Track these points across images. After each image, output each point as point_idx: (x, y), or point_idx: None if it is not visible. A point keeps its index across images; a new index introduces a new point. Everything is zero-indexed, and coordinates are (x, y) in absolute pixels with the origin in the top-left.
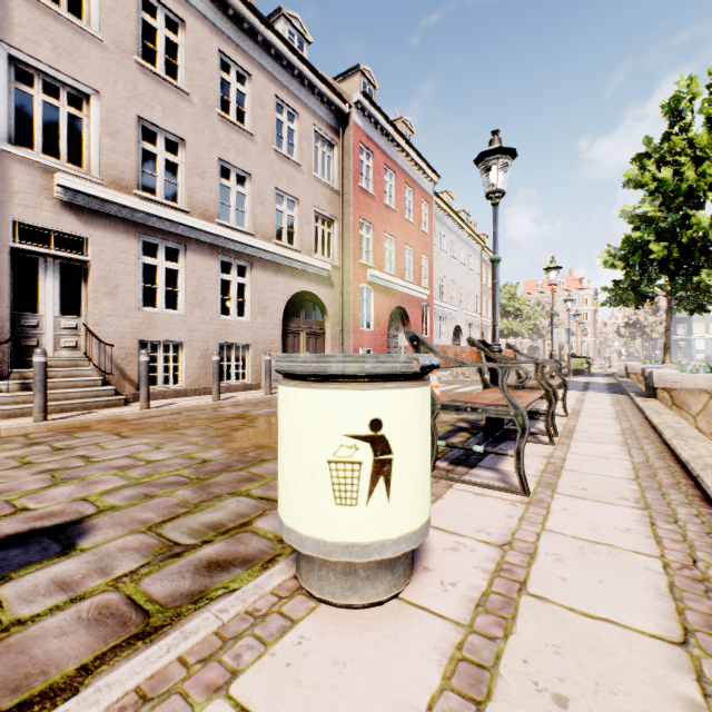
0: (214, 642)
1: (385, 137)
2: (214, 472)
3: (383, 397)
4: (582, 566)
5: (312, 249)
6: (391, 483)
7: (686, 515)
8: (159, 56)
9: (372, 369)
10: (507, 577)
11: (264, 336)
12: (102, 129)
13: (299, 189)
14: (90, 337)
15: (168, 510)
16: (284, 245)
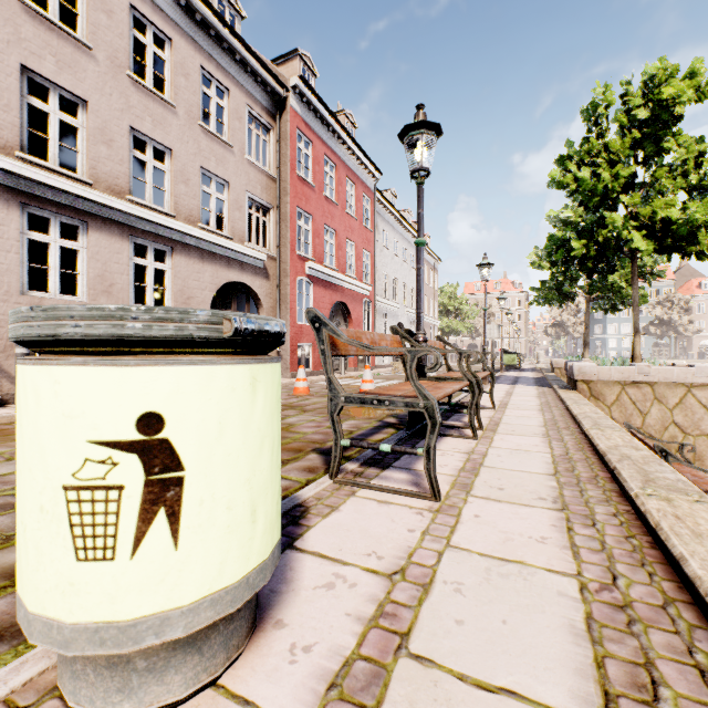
0: None
1: (325, 127)
2: None
3: (165, 378)
4: (485, 599)
5: (244, 237)
6: (180, 517)
7: (605, 515)
8: None
9: (140, 331)
10: (387, 628)
11: None
12: None
13: (230, 172)
14: None
15: None
16: (212, 230)
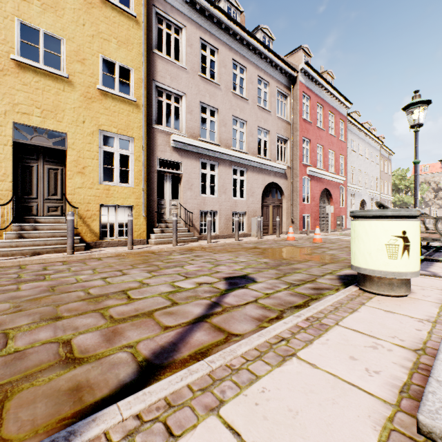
0: (348, 298)
1: (317, 85)
2: (275, 266)
3: (406, 223)
4: None
5: (276, 158)
6: (409, 253)
7: None
8: (207, 69)
9: (403, 214)
10: None
11: (252, 208)
12: (187, 111)
13: (269, 125)
14: (182, 209)
15: (274, 275)
16: (262, 157)
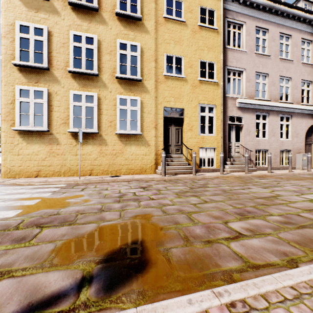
0: None
1: None
2: None
3: None
4: None
5: None
6: None
7: None
8: (260, 47)
9: None
10: None
11: (296, 146)
12: (246, 80)
13: (312, 76)
14: (243, 149)
15: None
16: (305, 104)
